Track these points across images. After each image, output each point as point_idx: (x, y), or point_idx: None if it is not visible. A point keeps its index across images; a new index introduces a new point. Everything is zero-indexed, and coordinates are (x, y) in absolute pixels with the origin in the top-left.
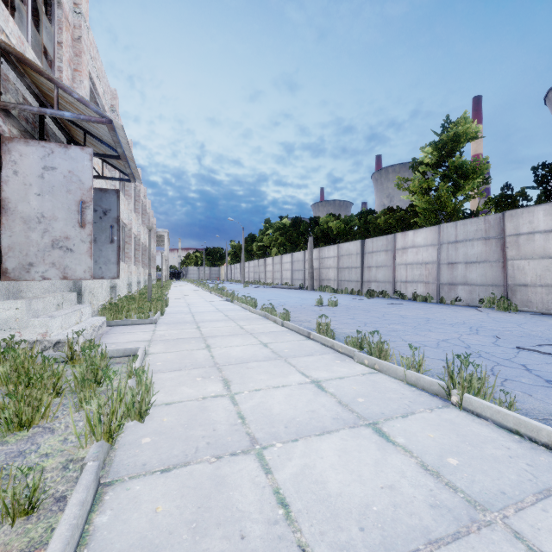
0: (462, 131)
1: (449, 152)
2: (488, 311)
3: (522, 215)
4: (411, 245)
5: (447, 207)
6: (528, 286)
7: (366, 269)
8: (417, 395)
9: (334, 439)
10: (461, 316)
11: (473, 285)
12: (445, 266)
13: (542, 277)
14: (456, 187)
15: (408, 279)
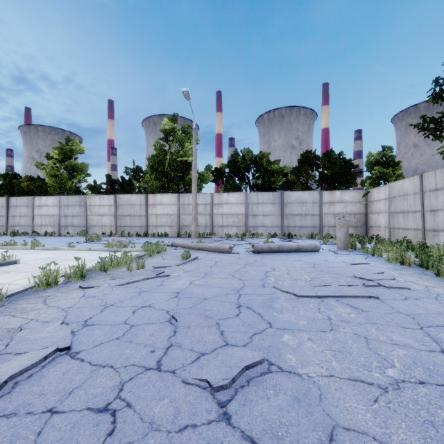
0: (75, 148)
1: (68, 157)
2: (77, 237)
3: (92, 198)
4: (45, 204)
5: (67, 186)
6: (94, 226)
7: (11, 217)
8: (24, 250)
9: (0, 254)
10: (62, 239)
11: (75, 226)
12: (63, 217)
13: (98, 222)
14: (73, 176)
15: (42, 224)
